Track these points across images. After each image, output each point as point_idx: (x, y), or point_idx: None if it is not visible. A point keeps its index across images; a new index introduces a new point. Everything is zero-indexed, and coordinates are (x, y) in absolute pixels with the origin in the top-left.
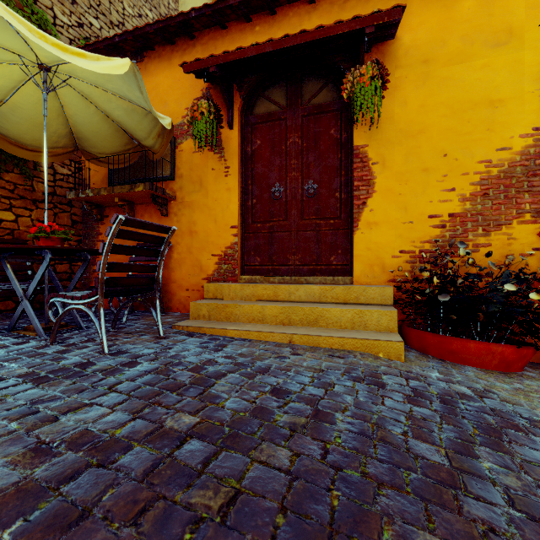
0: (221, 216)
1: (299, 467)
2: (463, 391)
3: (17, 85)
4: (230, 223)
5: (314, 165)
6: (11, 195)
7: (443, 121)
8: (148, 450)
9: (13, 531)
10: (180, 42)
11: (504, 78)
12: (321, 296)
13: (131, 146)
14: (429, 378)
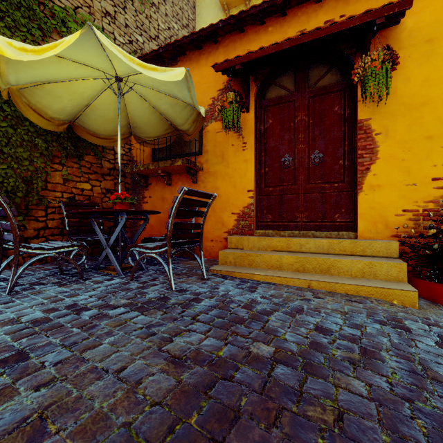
0: (239, 182)
1: (376, 395)
2: None
3: (98, 93)
4: (247, 187)
5: (319, 138)
6: (89, 171)
7: None
8: (251, 370)
9: (196, 420)
10: (206, 47)
11: None
12: (329, 248)
13: (170, 130)
14: None
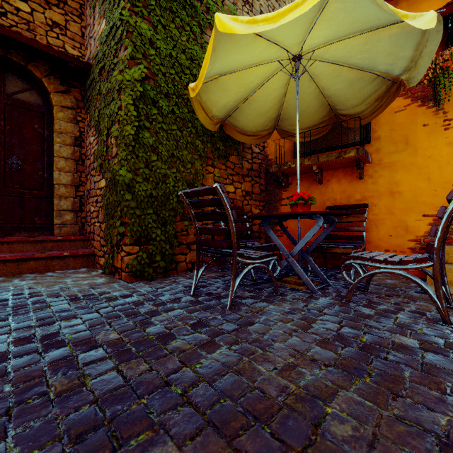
0: (437, 173)
1: None
2: None
3: (263, 81)
4: None
5: None
6: (232, 172)
7: None
8: None
9: None
10: None
11: None
12: None
13: (326, 118)
14: None
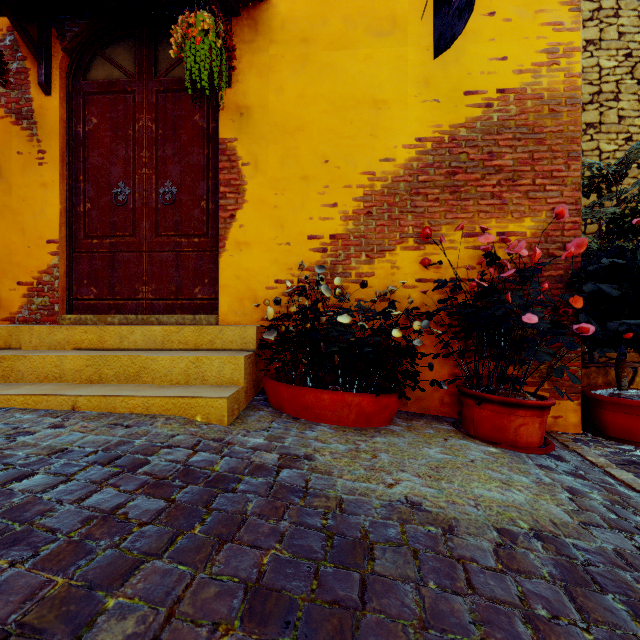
0: (32, 224)
1: None
2: (267, 460)
3: None
4: (47, 235)
5: (173, 161)
6: None
7: (324, 119)
8: None
9: None
10: None
11: (388, 76)
12: (165, 341)
13: None
14: (238, 446)
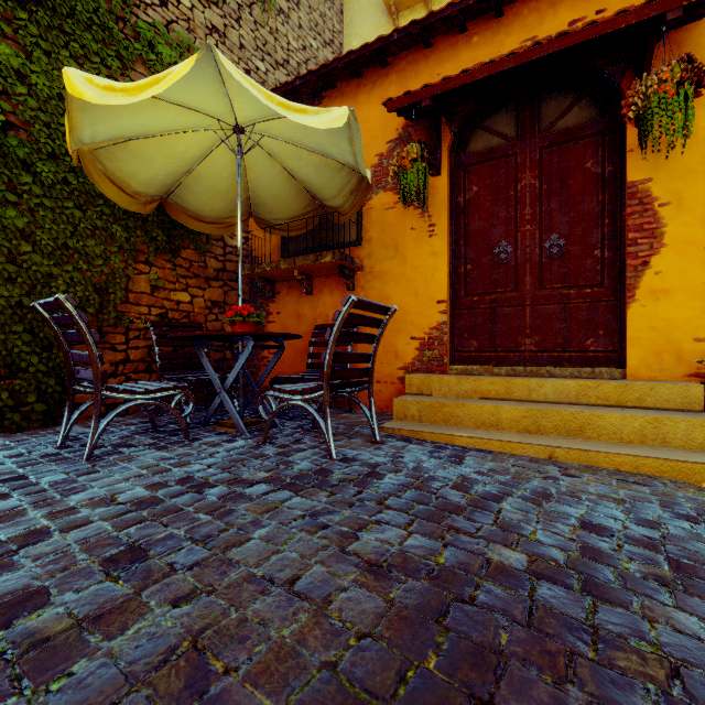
0: (423, 288)
1: None
2: None
3: (206, 152)
4: (436, 296)
5: (559, 214)
6: (187, 274)
7: None
8: (501, 589)
9: (438, 665)
10: (368, 73)
11: None
12: (580, 395)
13: (311, 208)
14: None
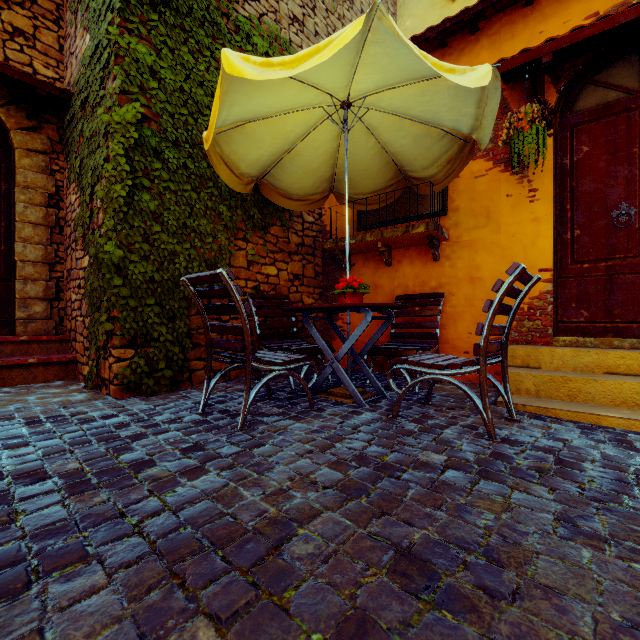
0: (522, 256)
1: None
2: None
3: (307, 131)
4: (538, 264)
5: None
6: (274, 249)
7: None
8: None
9: None
10: (454, 42)
11: None
12: None
13: (394, 181)
14: None
